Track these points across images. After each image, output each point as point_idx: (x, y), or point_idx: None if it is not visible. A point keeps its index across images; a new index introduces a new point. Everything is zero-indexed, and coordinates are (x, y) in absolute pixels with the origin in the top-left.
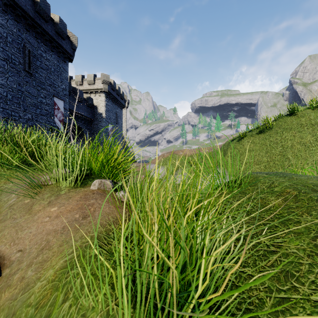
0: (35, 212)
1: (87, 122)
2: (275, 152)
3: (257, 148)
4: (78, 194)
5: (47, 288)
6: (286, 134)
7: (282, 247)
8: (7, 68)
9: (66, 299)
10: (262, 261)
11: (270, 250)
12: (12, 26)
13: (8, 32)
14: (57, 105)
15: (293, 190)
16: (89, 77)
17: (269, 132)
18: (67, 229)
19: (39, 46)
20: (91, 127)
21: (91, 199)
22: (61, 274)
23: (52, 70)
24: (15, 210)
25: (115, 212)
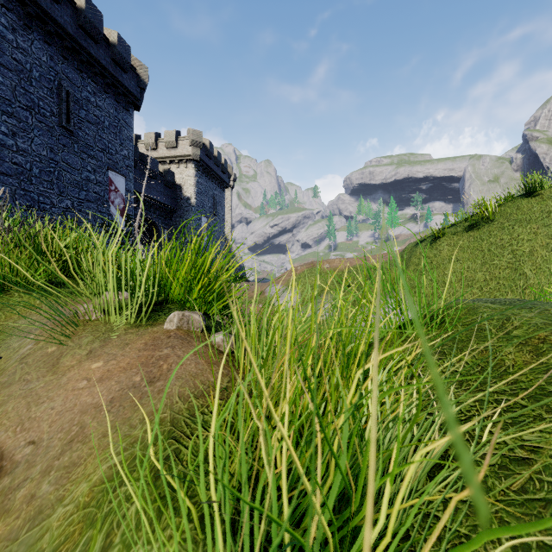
0: (63, 370)
1: (165, 214)
2: (499, 263)
3: (466, 257)
4: (142, 337)
5: (75, 520)
6: (520, 230)
7: (541, 452)
8: (31, 122)
9: (108, 547)
10: (499, 479)
11: (516, 456)
12: (39, 52)
13: (33, 61)
14: (115, 184)
15: None
16: (168, 136)
17: (488, 228)
18: (119, 404)
19: (85, 84)
20: (172, 221)
21: (164, 347)
22: (103, 493)
23: (107, 124)
24: (30, 366)
25: (206, 373)
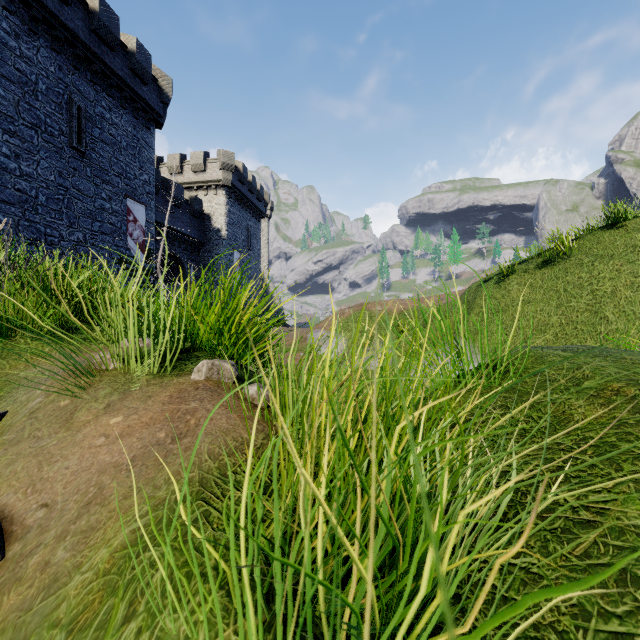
0: (78, 426)
1: (191, 248)
2: (577, 305)
3: (539, 298)
4: (167, 389)
5: (94, 588)
6: (601, 267)
7: (608, 514)
8: (37, 143)
9: (131, 616)
10: (561, 544)
11: (580, 518)
12: (46, 61)
13: (39, 72)
14: (133, 214)
15: (628, 385)
16: (195, 158)
17: (564, 264)
18: (141, 463)
19: (99, 98)
20: (199, 257)
21: (192, 400)
22: (124, 559)
23: (124, 145)
24: (40, 421)
25: (239, 429)
